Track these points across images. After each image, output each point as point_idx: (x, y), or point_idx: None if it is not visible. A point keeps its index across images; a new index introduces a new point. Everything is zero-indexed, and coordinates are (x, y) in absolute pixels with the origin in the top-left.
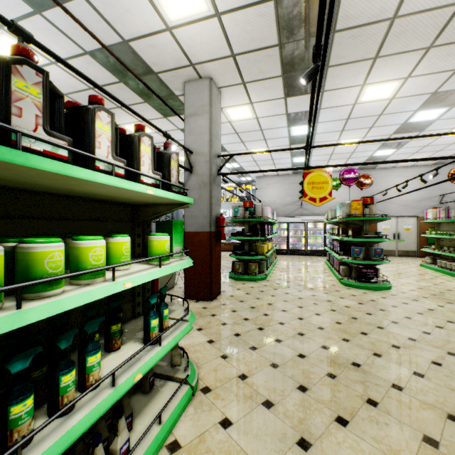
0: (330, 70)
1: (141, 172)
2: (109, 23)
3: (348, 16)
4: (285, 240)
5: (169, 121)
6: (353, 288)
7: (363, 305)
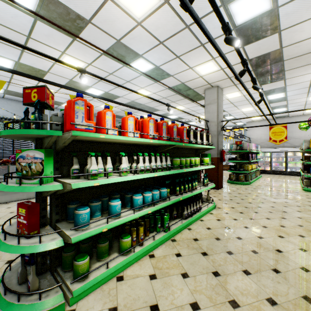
0: (286, 72)
1: (204, 142)
2: (178, 80)
3: (289, 55)
4: (268, 164)
5: (194, 103)
6: (310, 192)
7: (309, 198)
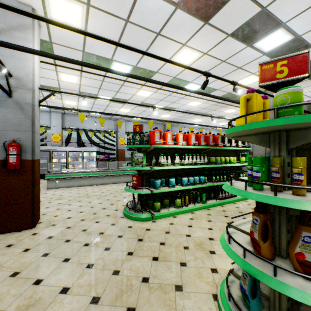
0: None
1: (239, 145)
2: (224, 91)
3: None
4: None
5: None
6: None
7: None
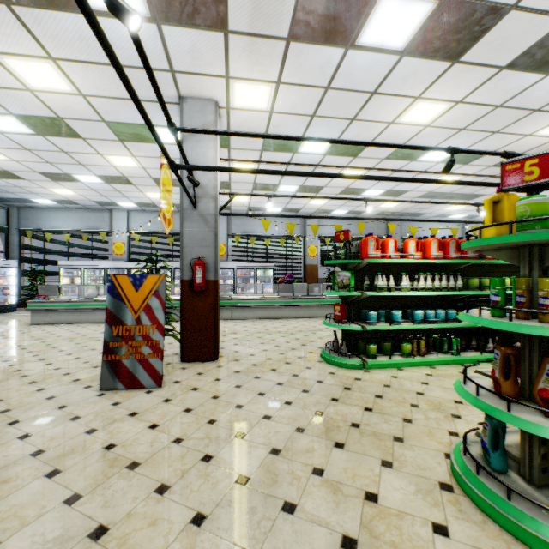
0: None
1: None
2: None
3: None
4: None
5: None
6: None
7: None
